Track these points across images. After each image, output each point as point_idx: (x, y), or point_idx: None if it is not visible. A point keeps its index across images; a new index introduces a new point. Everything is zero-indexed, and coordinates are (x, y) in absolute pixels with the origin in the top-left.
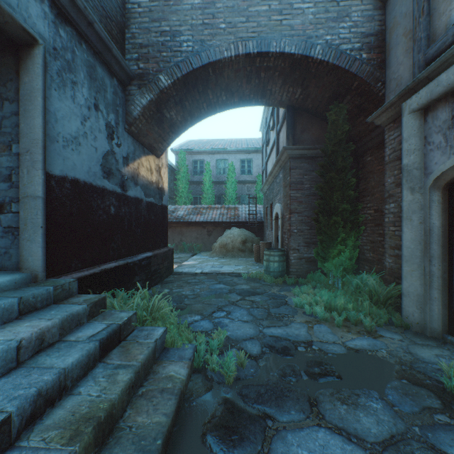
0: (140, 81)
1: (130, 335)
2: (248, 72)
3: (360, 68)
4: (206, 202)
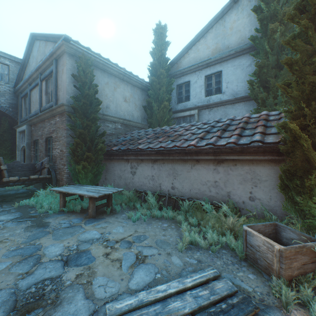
0: None
1: None
2: None
3: (10, 113)
4: None
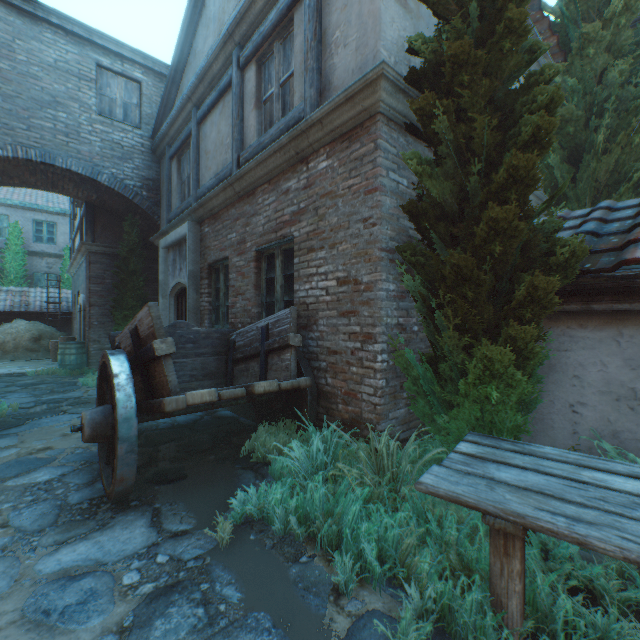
0: None
1: None
2: (33, 170)
3: (142, 202)
4: None
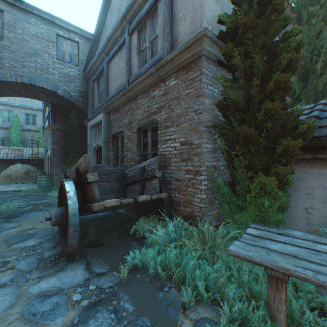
0: None
1: None
2: (25, 88)
3: (79, 103)
4: None
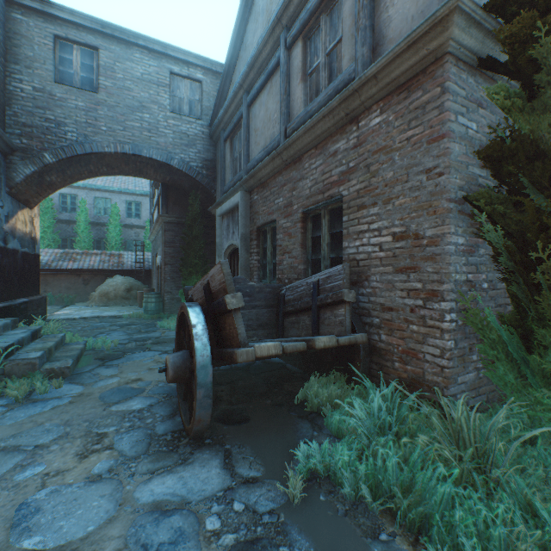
0: (24, 154)
1: (43, 337)
2: (127, 161)
3: (202, 179)
4: (81, 246)
